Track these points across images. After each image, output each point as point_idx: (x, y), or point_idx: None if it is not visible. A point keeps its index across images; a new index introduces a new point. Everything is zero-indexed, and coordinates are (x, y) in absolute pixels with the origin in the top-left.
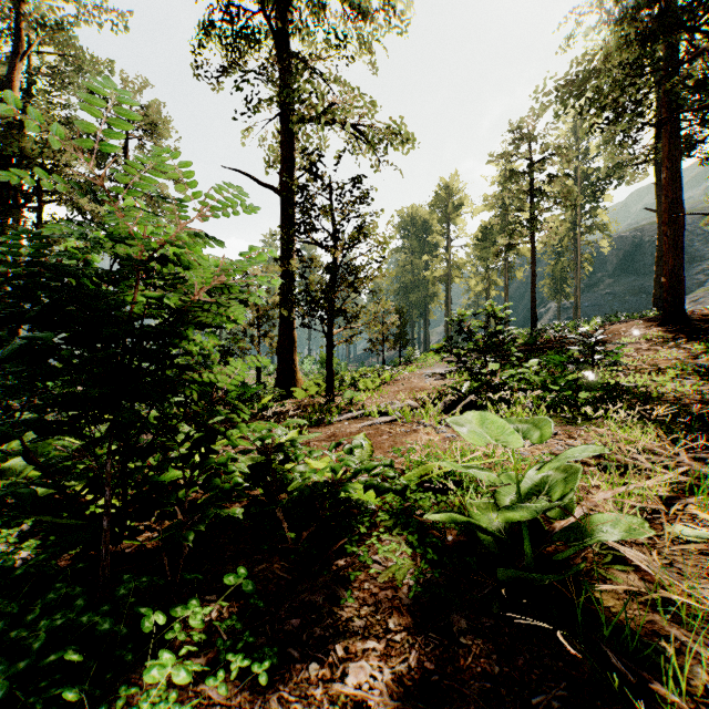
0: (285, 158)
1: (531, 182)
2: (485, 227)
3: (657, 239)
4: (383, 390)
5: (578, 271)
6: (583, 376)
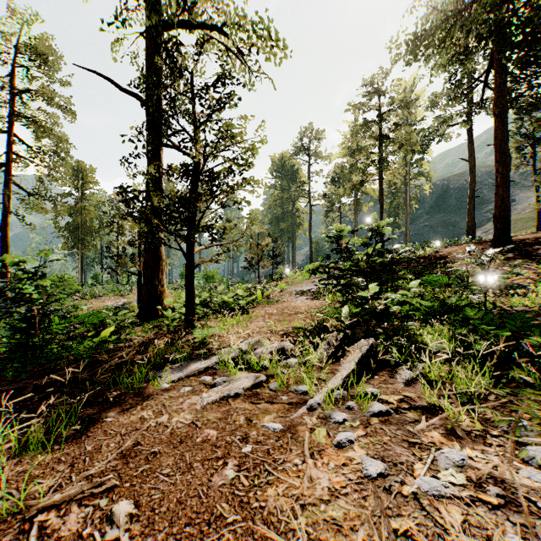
0: (151, 67)
1: (379, 130)
2: (339, 171)
3: (470, 182)
4: (253, 314)
5: (408, 208)
6: (470, 299)
